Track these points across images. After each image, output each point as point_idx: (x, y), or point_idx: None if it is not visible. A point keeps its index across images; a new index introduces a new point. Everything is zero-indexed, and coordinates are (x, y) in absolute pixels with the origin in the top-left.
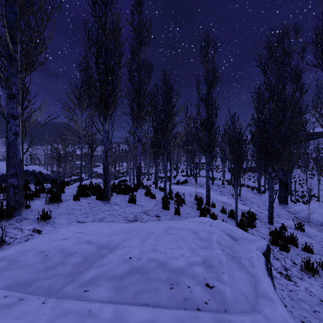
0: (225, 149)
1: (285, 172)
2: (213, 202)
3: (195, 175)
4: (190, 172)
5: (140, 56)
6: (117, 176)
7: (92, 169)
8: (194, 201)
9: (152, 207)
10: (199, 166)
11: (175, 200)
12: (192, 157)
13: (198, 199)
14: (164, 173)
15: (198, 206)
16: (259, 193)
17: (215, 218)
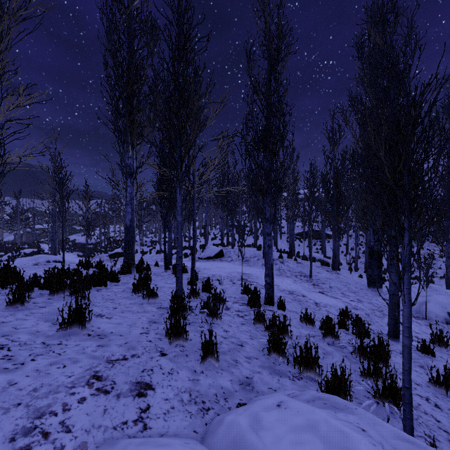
0: (279, 203)
1: (379, 236)
2: (274, 293)
3: (240, 243)
4: (227, 239)
5: (132, 4)
6: (109, 247)
7: (55, 236)
8: (242, 296)
9: (138, 336)
10: (240, 230)
11: (203, 303)
12: (231, 215)
13: (251, 294)
14: (186, 242)
15: (256, 314)
16: (335, 269)
17: (314, 360)
